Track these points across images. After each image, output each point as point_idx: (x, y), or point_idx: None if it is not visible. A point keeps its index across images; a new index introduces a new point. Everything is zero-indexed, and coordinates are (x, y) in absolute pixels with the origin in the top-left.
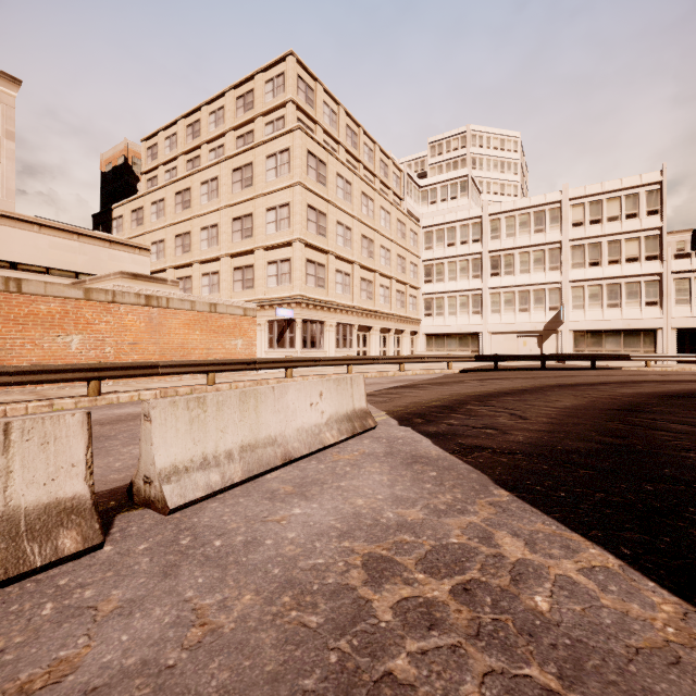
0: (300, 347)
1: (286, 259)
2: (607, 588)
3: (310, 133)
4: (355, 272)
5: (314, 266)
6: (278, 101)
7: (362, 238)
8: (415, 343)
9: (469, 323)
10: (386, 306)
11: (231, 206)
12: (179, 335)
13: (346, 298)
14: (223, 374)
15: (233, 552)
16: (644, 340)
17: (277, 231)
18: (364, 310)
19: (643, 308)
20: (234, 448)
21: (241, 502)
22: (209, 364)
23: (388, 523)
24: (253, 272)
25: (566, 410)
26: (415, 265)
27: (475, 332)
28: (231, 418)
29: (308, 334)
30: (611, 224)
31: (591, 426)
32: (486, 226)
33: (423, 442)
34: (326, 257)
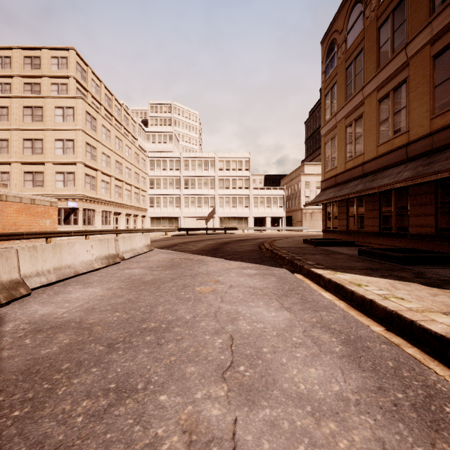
0: (82, 224)
1: (71, 172)
2: (203, 257)
3: (88, 101)
4: (112, 181)
5: (90, 178)
6: (63, 73)
7: (116, 162)
8: (144, 222)
9: (174, 212)
10: (129, 201)
11: (22, 130)
12: (13, 217)
13: (107, 196)
14: (38, 240)
15: (146, 261)
16: (244, 222)
17: (64, 154)
18: (117, 203)
19: (244, 208)
20: (129, 249)
21: (137, 259)
22: (49, 233)
23: (171, 257)
24: (43, 176)
25: (208, 244)
26: (145, 178)
27: (177, 216)
28: (128, 242)
29: (86, 217)
30: (233, 172)
31: (212, 246)
32: (182, 163)
33: (170, 251)
34: (96, 172)
